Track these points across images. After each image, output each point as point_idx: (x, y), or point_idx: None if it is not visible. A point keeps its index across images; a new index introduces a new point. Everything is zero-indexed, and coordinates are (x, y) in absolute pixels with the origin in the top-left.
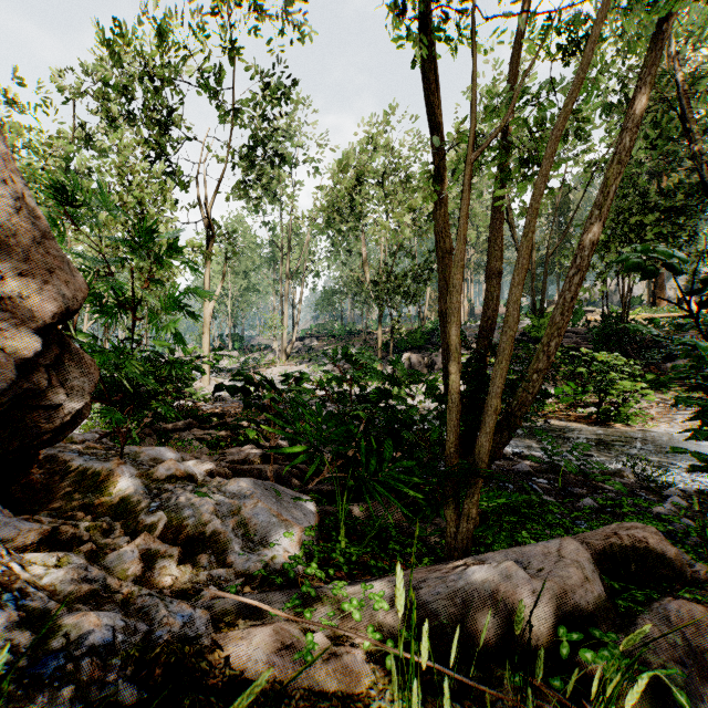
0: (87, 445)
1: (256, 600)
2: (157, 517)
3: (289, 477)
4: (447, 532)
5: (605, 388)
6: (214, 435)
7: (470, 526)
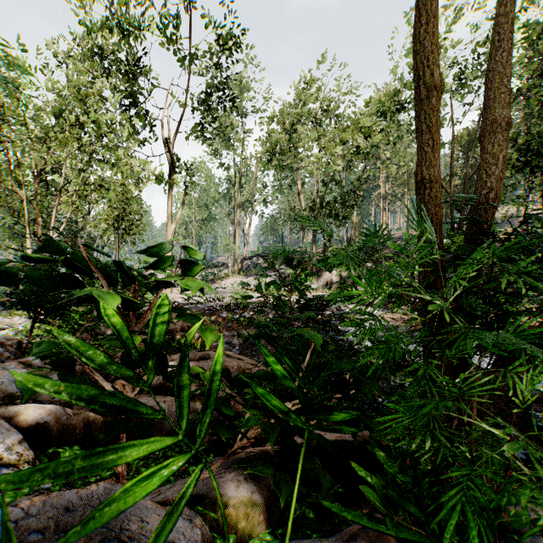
0: None
1: None
2: None
3: None
4: None
5: None
6: None
7: None
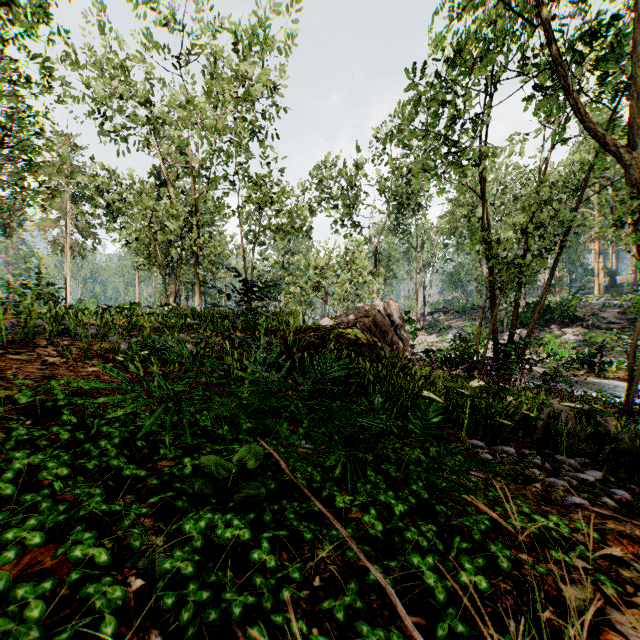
0: None
1: None
2: None
3: None
4: None
5: None
6: None
7: None
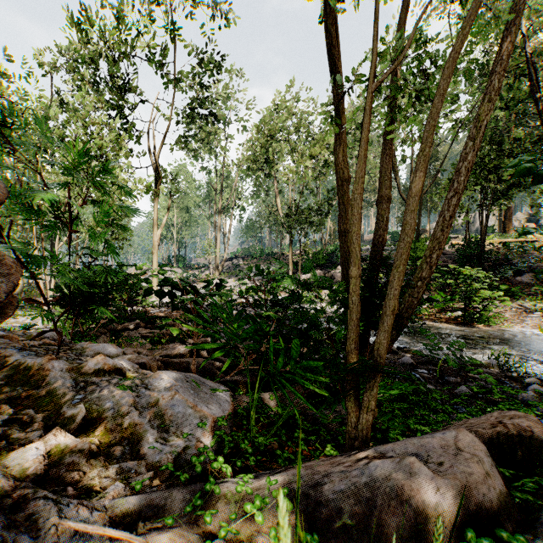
0: (44, 341)
1: (158, 498)
2: (77, 409)
3: (212, 368)
4: (348, 422)
5: (470, 296)
6: (156, 333)
7: (370, 416)
